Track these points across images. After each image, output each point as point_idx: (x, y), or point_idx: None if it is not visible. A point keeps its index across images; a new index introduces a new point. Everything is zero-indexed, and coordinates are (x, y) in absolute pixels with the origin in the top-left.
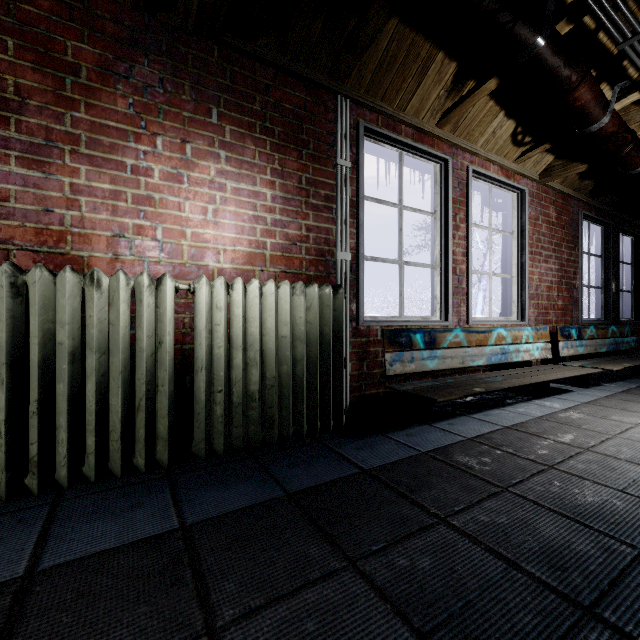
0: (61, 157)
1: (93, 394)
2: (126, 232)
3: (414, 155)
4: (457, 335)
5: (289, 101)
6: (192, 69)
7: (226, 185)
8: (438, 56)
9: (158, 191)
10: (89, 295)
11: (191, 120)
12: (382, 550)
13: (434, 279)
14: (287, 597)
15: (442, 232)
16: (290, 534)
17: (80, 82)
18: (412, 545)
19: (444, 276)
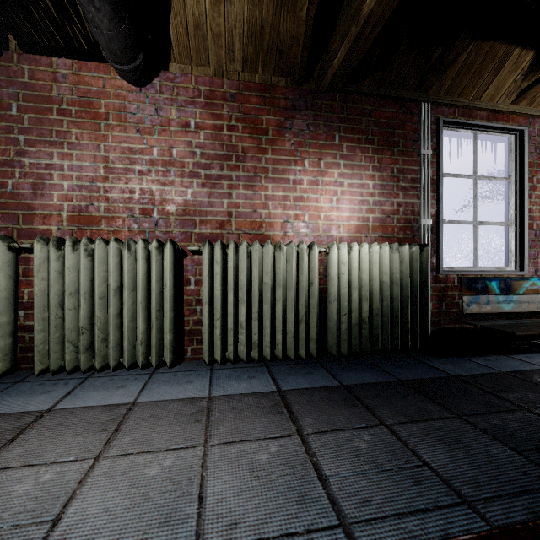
0: (260, 181)
1: (281, 311)
2: (290, 219)
3: (488, 132)
4: (534, 283)
5: (384, 116)
6: (324, 113)
7: (344, 182)
8: (515, 51)
9: (306, 192)
10: (278, 256)
11: (323, 145)
12: (479, 414)
13: (508, 235)
14: (422, 421)
15: (517, 193)
16: (411, 398)
17: (269, 138)
18: (502, 416)
19: (519, 232)
